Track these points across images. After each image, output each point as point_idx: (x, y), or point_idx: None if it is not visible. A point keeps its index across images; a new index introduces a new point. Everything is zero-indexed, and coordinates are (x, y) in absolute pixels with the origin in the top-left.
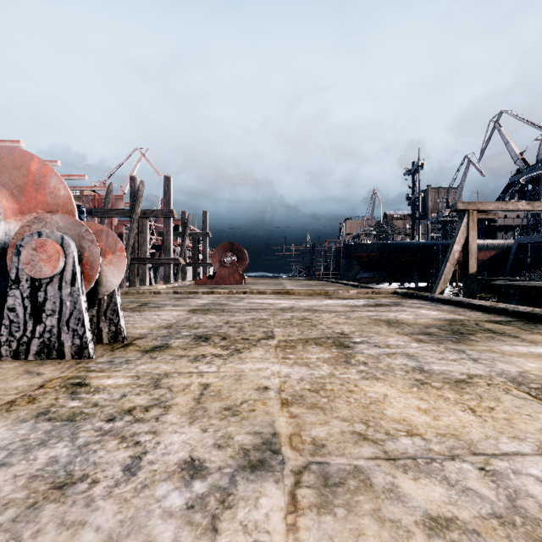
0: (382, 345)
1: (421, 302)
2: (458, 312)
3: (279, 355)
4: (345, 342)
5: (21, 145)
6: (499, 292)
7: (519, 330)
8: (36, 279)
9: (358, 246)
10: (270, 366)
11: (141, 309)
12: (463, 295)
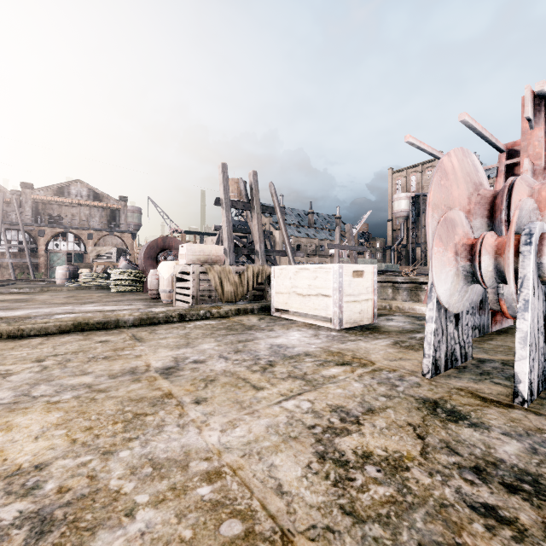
0: None
1: None
2: None
3: (236, 482)
4: None
5: None
6: None
7: None
8: None
9: None
10: (223, 436)
11: None
12: None
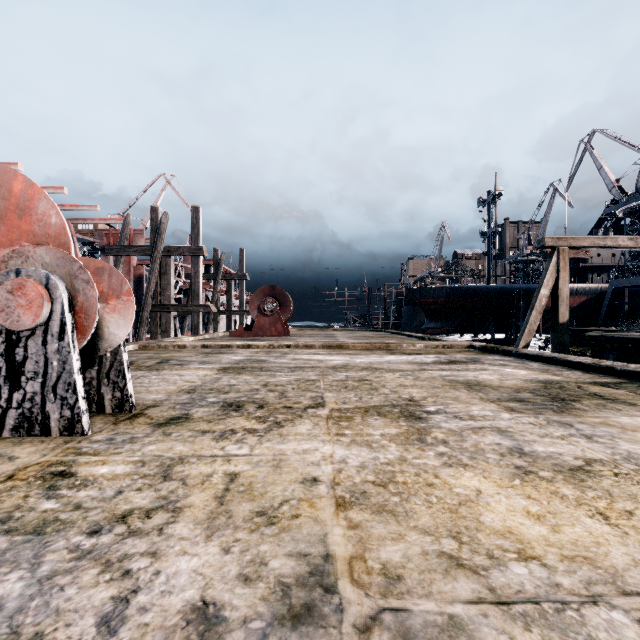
0: (464, 417)
1: (504, 359)
2: (552, 371)
3: (332, 430)
4: (416, 412)
5: (19, 168)
6: (593, 345)
7: (635, 395)
8: (13, 332)
9: (424, 290)
10: (320, 446)
11: (161, 367)
12: (552, 349)
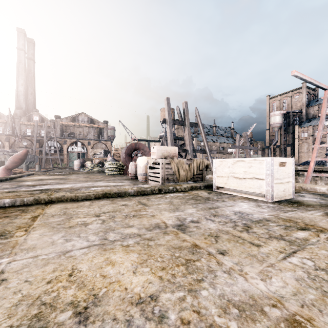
0: None
1: None
2: None
3: None
4: None
5: None
6: None
7: None
8: None
9: None
10: (268, 285)
11: None
12: None
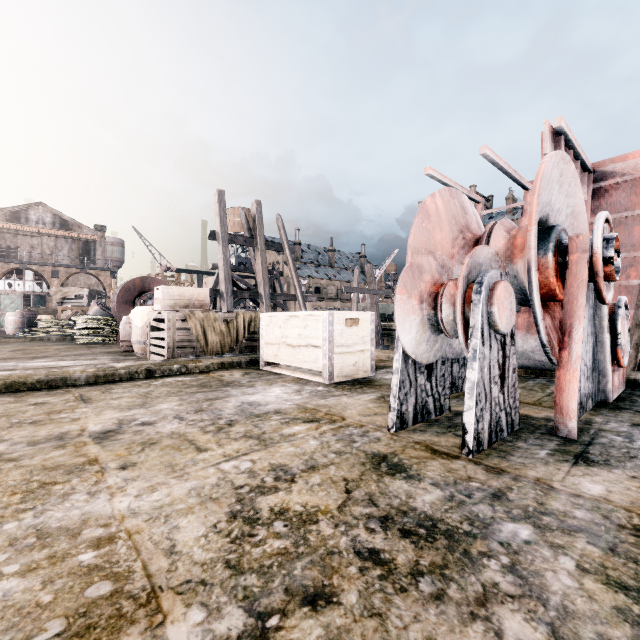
0: None
1: None
2: None
3: (126, 546)
4: None
5: None
6: None
7: None
8: None
9: None
10: (135, 502)
11: None
12: None
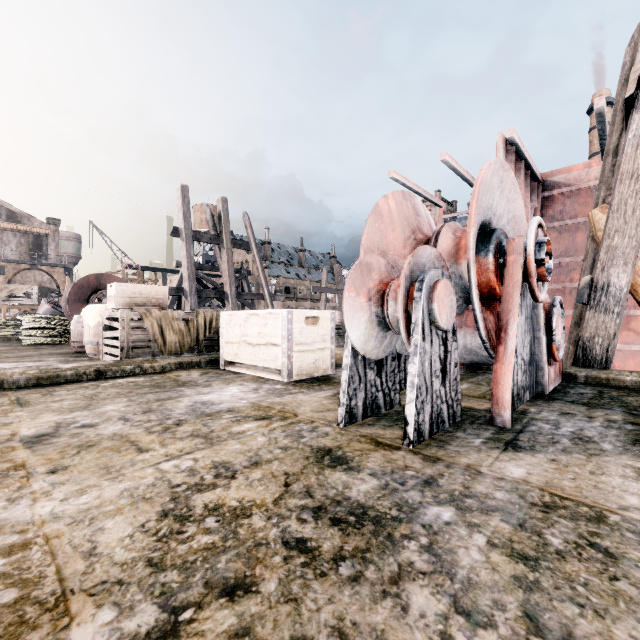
0: None
1: None
2: None
3: (41, 551)
4: None
5: None
6: None
7: None
8: None
9: None
10: (60, 506)
11: None
12: None
